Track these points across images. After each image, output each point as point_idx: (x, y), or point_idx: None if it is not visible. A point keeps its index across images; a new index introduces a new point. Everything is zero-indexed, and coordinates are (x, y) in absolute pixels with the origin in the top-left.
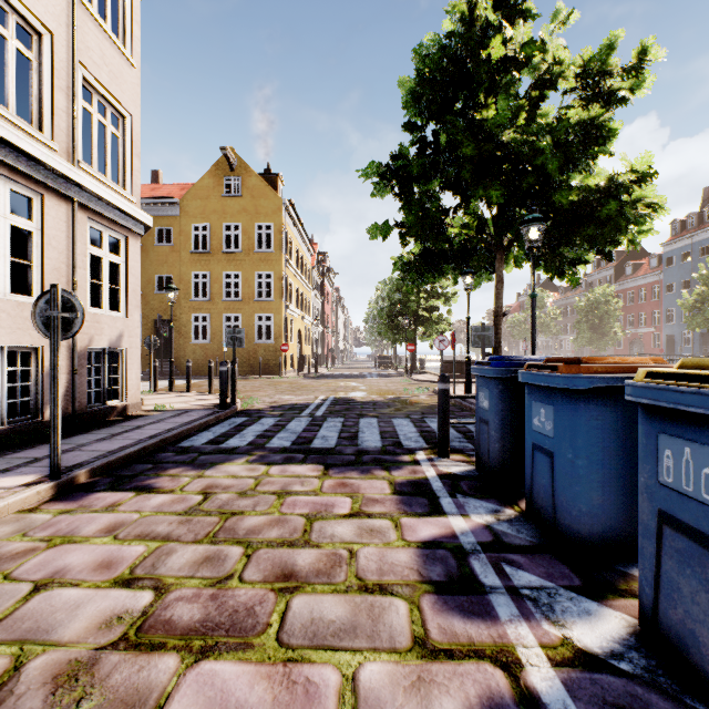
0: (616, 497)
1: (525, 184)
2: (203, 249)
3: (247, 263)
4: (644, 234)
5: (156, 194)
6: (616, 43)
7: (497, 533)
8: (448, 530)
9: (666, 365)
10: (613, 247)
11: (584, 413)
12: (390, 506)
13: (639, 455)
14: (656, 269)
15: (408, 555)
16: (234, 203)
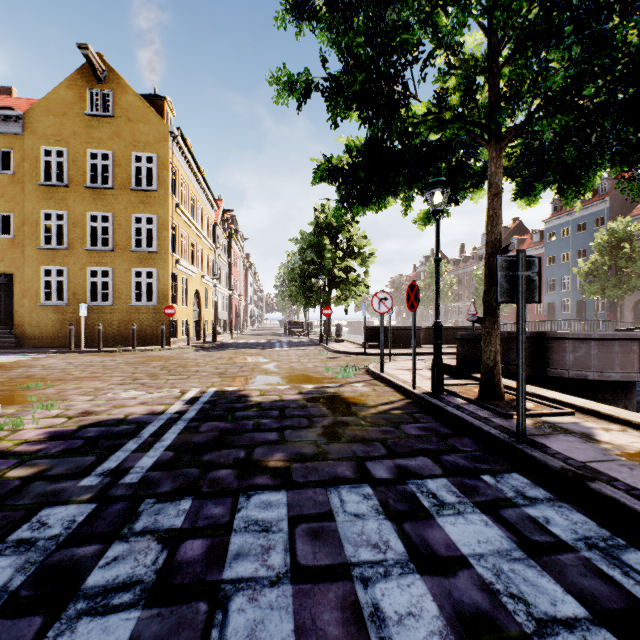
0: None
1: None
2: (58, 182)
3: (121, 202)
4: None
5: None
6: None
7: None
8: None
9: None
10: None
11: None
12: None
13: None
14: (538, 243)
15: None
16: (102, 124)
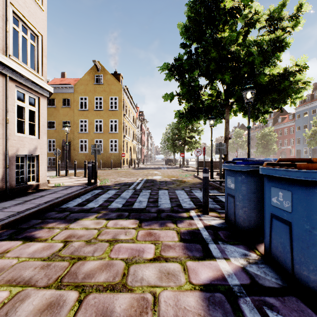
0: None
1: (242, 72)
2: (85, 109)
3: (105, 115)
4: (299, 98)
5: (63, 83)
6: (286, 3)
7: (252, 275)
8: (218, 272)
9: None
10: (283, 105)
11: None
12: (179, 251)
13: None
14: (292, 120)
15: (195, 299)
16: (99, 87)
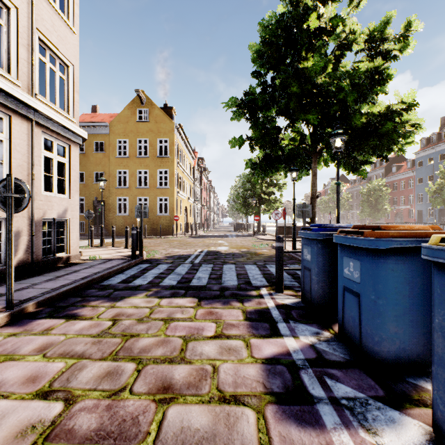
0: (407, 328)
1: (332, 111)
2: (124, 155)
3: (152, 164)
4: (408, 144)
5: (94, 120)
6: (391, 20)
7: (319, 351)
8: (284, 348)
9: (443, 231)
10: (388, 153)
11: (383, 266)
12: (243, 330)
13: (434, 302)
14: (411, 169)
15: (255, 370)
16: (144, 126)
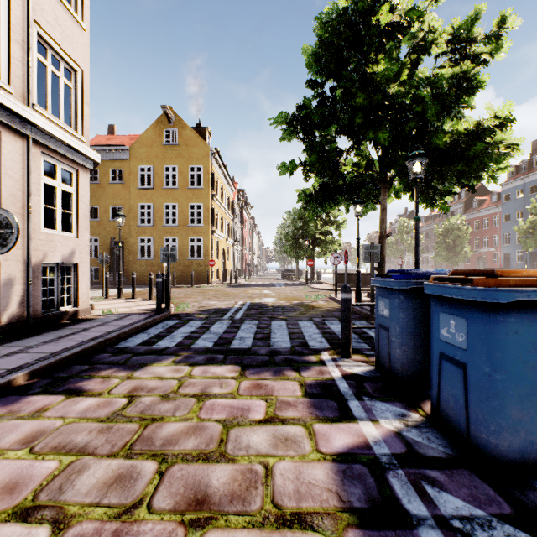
0: (535, 412)
1: (407, 128)
2: (148, 186)
3: (182, 196)
4: (501, 170)
5: (111, 143)
6: (480, 15)
7: (409, 442)
8: (360, 438)
9: None
10: (476, 181)
11: (503, 327)
12: (302, 410)
13: None
14: (496, 203)
15: (324, 472)
16: (172, 150)
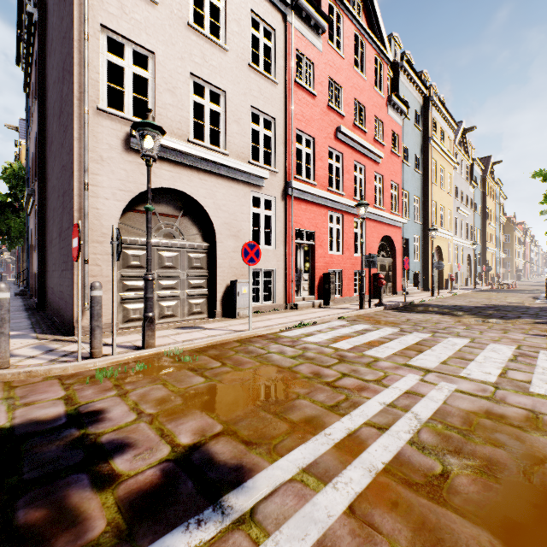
0: None
1: None
2: None
3: None
4: None
5: None
6: None
7: None
8: None
9: None
10: None
11: None
12: None
13: None
14: None
15: None
16: None
